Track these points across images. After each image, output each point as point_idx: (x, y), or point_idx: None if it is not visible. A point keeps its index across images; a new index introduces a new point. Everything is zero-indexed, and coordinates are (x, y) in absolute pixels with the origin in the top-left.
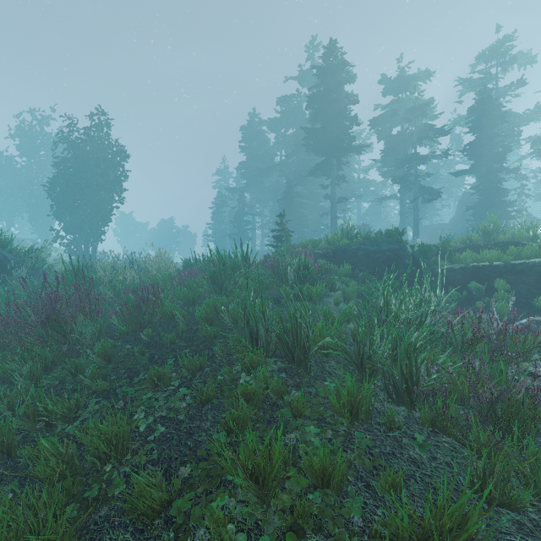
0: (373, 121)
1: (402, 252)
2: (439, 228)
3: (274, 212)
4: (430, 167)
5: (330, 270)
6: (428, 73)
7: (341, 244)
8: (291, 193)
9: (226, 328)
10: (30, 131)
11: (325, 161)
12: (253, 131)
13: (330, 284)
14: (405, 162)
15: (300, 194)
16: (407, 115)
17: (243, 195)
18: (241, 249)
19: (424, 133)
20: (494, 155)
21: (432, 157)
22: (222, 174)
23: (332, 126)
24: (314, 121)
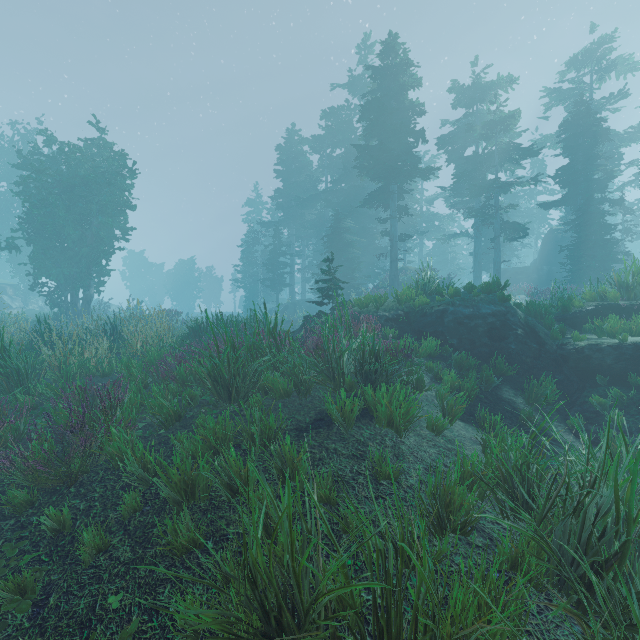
0: (441, 139)
1: (511, 317)
2: (520, 273)
3: (317, 252)
4: (508, 198)
5: (406, 347)
6: (511, 79)
7: (418, 303)
8: (339, 228)
9: (223, 501)
10: (11, 148)
11: (383, 187)
12: (291, 151)
13: (415, 380)
14: (484, 190)
15: (350, 230)
16: (486, 131)
17: (278, 231)
18: (265, 319)
19: (507, 153)
20: (594, 183)
21: (517, 184)
22: (254, 205)
23: (392, 143)
24: (368, 137)
